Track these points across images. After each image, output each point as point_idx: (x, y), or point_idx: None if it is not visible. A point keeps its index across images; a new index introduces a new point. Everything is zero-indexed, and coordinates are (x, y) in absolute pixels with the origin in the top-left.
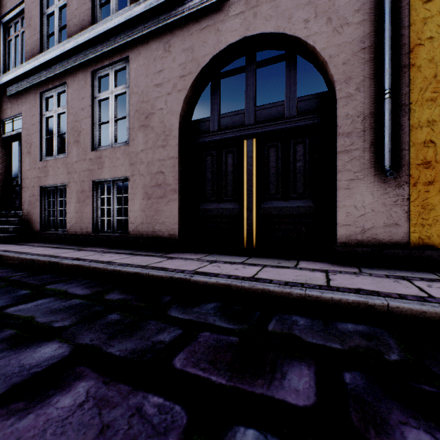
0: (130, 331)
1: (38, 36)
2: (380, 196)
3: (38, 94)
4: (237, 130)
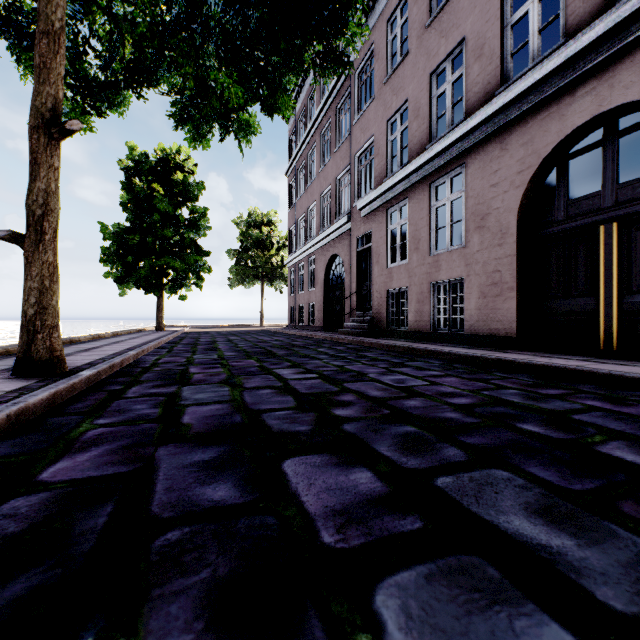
0: (470, 374)
1: (384, 162)
2: None
3: (385, 211)
4: (590, 216)
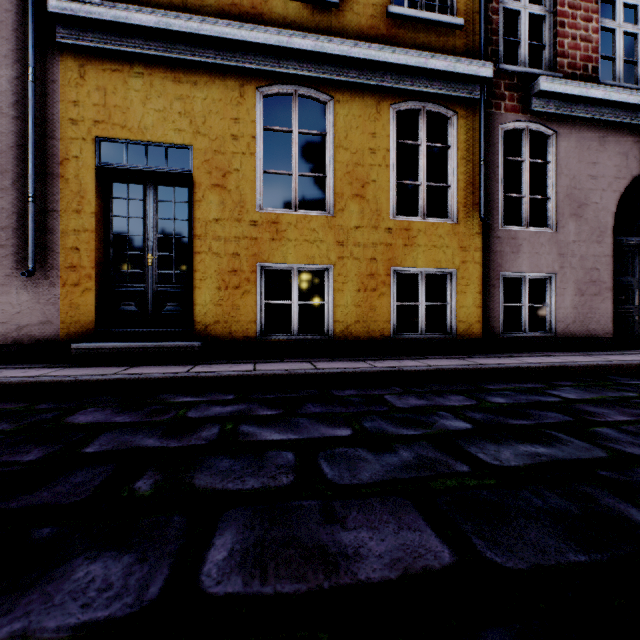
0: None
1: None
2: (36, 294)
3: None
4: None
